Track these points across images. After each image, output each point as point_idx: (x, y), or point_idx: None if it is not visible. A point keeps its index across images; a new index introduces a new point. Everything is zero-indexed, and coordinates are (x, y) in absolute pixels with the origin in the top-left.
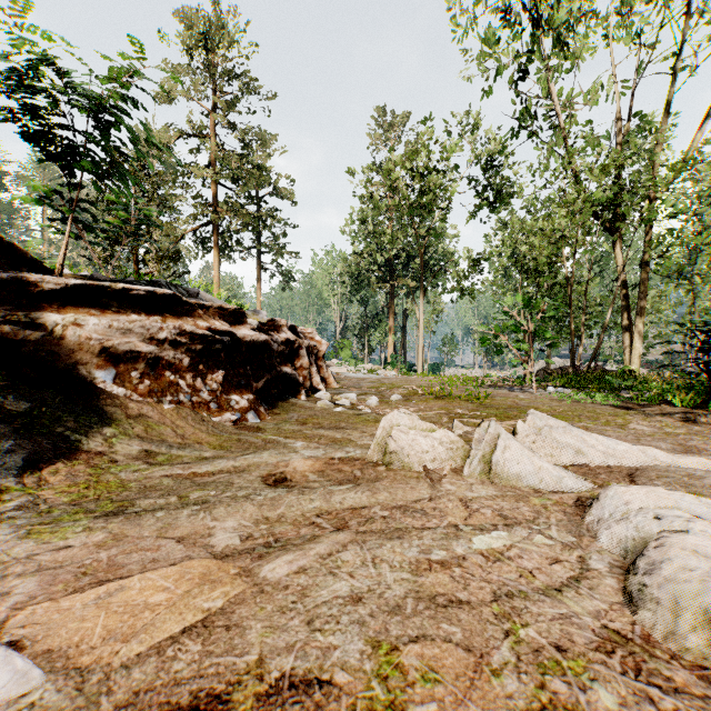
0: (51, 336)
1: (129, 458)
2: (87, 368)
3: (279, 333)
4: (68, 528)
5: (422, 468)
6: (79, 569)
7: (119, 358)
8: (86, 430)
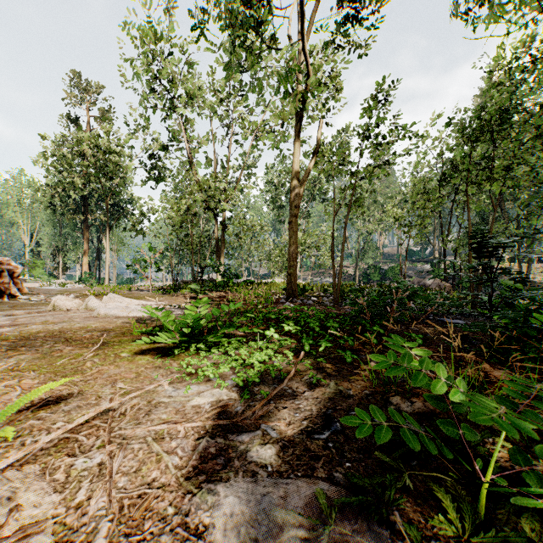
0: None
1: None
2: None
3: None
4: None
5: (67, 309)
6: None
7: None
8: None
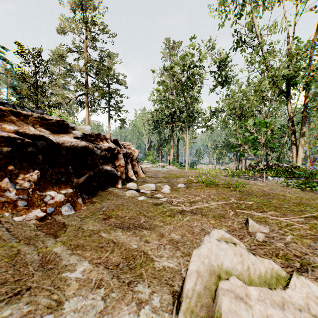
0: None
1: None
2: None
3: (103, 143)
4: None
5: None
6: None
7: None
8: None
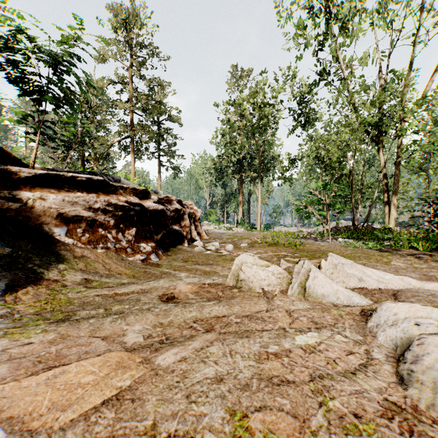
0: (26, 206)
1: (74, 283)
2: (48, 226)
3: (171, 205)
4: (31, 330)
5: (261, 290)
6: (36, 358)
7: (69, 220)
8: (47, 266)
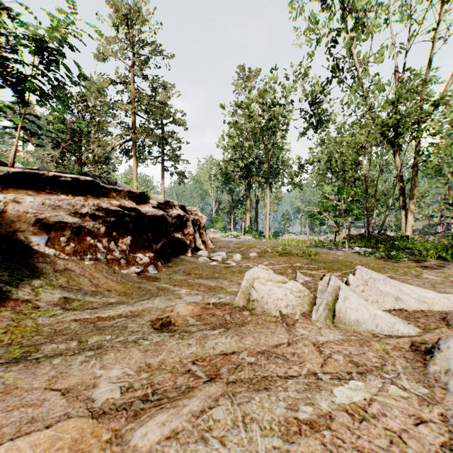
0: None
1: (50, 304)
2: (25, 234)
3: (173, 210)
4: None
5: (278, 313)
6: None
7: (50, 227)
8: (18, 282)
